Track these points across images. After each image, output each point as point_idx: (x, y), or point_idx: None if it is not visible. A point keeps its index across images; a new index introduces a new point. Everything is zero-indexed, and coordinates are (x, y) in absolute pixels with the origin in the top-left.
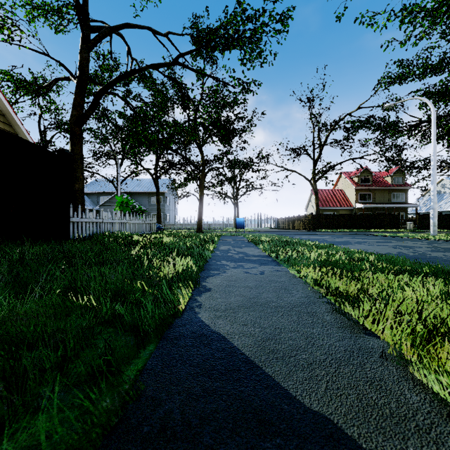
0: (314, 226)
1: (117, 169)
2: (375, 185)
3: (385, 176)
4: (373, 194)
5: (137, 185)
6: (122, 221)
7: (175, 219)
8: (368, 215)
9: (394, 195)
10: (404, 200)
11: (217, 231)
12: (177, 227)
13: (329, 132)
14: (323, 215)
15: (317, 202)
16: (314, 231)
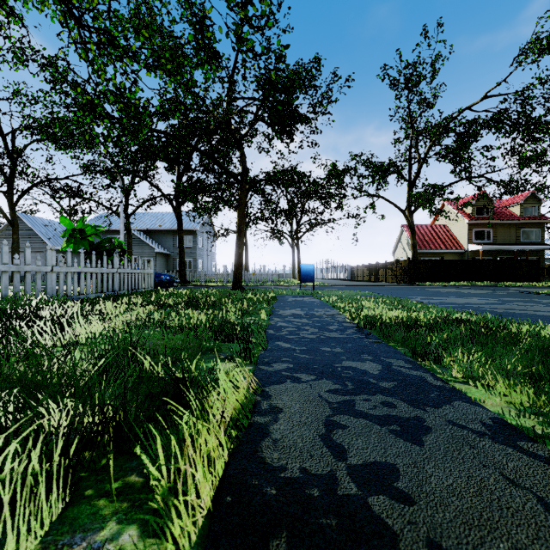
0: (412, 276)
1: (125, 195)
2: (497, 217)
3: (510, 206)
4: (493, 231)
5: (158, 221)
6: (27, 267)
7: (212, 268)
8: (493, 261)
9: (524, 233)
10: (539, 240)
11: (269, 285)
12: (210, 279)
13: (434, 138)
14: (426, 261)
15: (414, 243)
16: (417, 285)
